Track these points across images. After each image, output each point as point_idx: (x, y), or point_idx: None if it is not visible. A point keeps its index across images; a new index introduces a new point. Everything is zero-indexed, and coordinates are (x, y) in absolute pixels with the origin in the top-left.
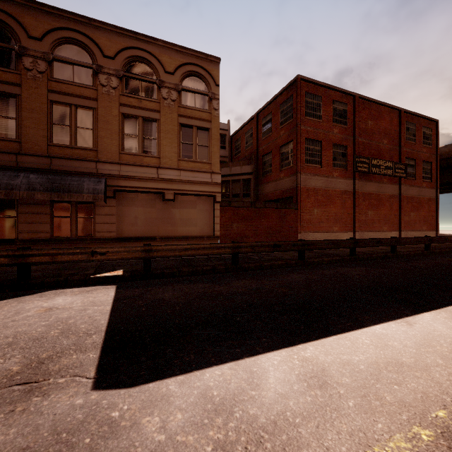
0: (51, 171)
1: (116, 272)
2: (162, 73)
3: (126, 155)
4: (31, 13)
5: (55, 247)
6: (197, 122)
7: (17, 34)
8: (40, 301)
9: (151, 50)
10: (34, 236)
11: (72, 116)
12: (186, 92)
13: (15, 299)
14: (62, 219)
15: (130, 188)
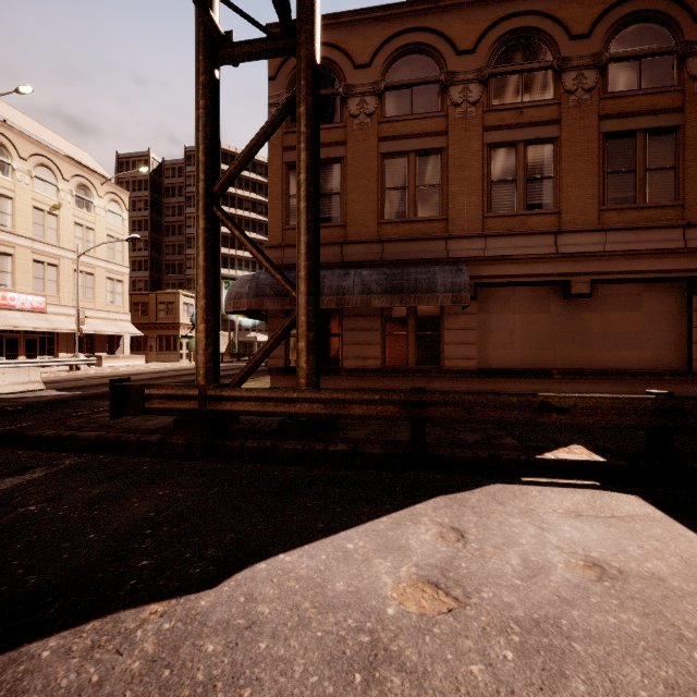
0: (382, 264)
1: (579, 452)
2: (564, 44)
3: (495, 218)
4: (357, 30)
5: (387, 382)
6: (645, 121)
7: (341, 70)
8: (522, 522)
9: (541, 7)
10: (361, 363)
11: (410, 170)
12: (619, 62)
13: (455, 500)
14: (396, 338)
15: (502, 278)
